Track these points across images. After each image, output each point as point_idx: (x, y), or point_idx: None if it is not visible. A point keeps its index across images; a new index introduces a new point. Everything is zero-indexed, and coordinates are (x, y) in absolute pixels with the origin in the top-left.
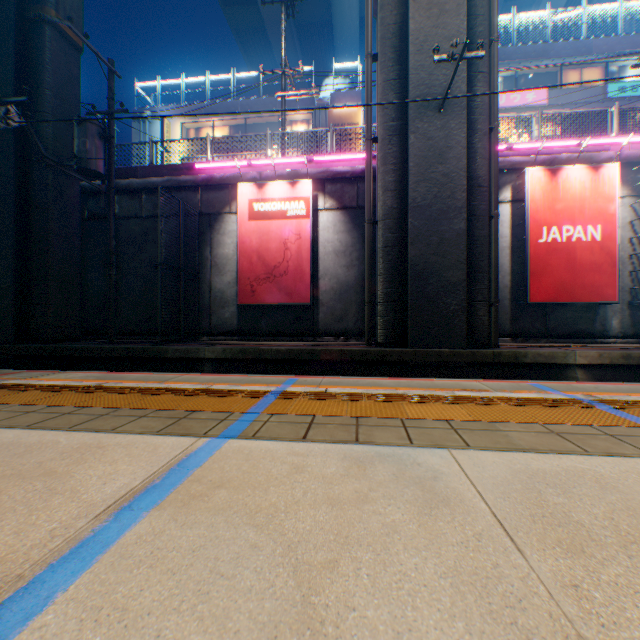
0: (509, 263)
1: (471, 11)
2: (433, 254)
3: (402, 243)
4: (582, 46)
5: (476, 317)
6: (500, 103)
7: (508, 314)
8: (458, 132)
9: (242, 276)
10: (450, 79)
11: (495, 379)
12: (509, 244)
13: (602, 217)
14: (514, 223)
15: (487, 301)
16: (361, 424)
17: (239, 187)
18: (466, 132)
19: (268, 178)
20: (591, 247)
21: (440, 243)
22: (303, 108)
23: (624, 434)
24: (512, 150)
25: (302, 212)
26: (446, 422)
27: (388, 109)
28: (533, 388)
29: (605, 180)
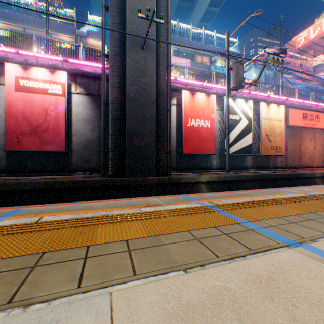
0: (176, 134)
1: (158, 3)
2: (139, 126)
3: (123, 118)
4: (203, 46)
5: (161, 160)
6: (172, 61)
7: (175, 159)
8: (152, 63)
9: (9, 130)
10: (147, 31)
11: (169, 191)
12: (176, 125)
13: (210, 117)
14: (178, 115)
15: (166, 152)
16: (40, 264)
17: (6, 65)
18: (156, 64)
19: (33, 65)
20: (207, 130)
21: (143, 120)
22: (68, 34)
23: (233, 231)
24: (177, 81)
25: (59, 92)
26: (126, 243)
27: (115, 40)
28: (185, 200)
29: (211, 101)
